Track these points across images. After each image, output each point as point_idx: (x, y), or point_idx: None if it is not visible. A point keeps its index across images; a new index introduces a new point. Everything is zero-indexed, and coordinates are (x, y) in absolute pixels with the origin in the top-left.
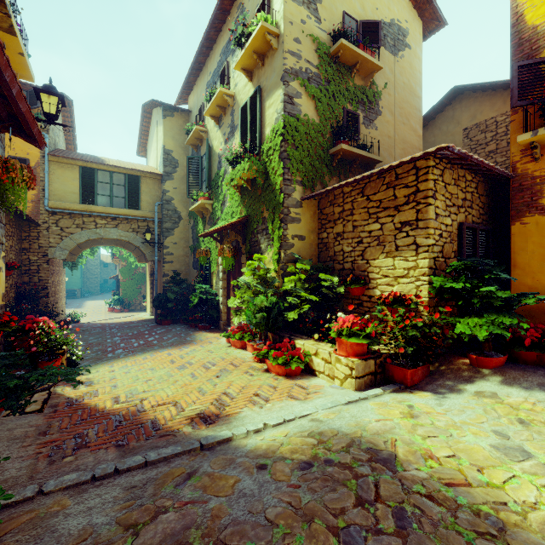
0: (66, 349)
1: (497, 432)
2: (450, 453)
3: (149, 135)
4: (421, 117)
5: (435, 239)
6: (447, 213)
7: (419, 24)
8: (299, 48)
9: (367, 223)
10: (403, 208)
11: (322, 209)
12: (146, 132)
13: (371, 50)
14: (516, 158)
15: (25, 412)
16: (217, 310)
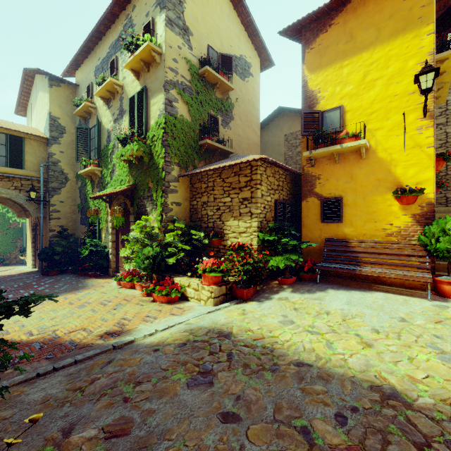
0: None
1: (283, 315)
2: (258, 327)
3: (30, 97)
4: (259, 123)
5: (261, 210)
6: (268, 194)
7: (258, 61)
8: (176, 66)
9: (223, 197)
10: (244, 189)
11: (193, 184)
12: (26, 93)
13: (227, 76)
14: (304, 164)
15: None
16: (106, 260)
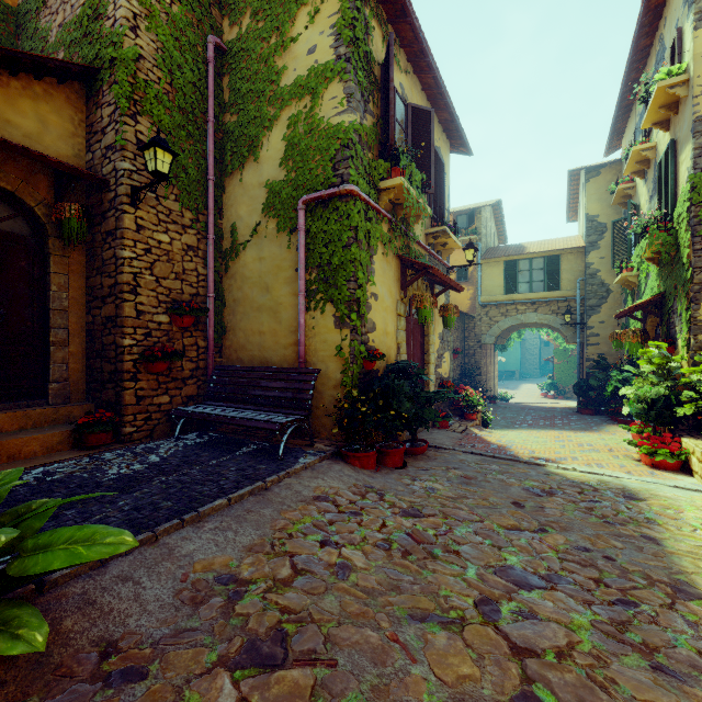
0: (481, 410)
1: None
2: (700, 516)
3: (578, 198)
4: None
5: None
6: None
7: None
8: None
9: None
10: None
11: None
12: (574, 195)
13: None
14: None
15: (454, 431)
16: None
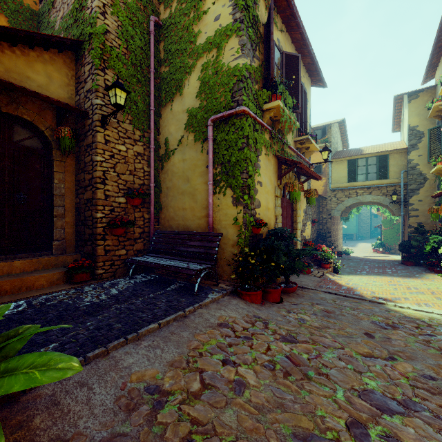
0: (333, 262)
1: None
2: None
3: (401, 115)
4: None
5: None
6: None
7: None
8: None
9: None
10: None
11: None
12: (398, 113)
13: None
14: None
15: (315, 276)
16: None
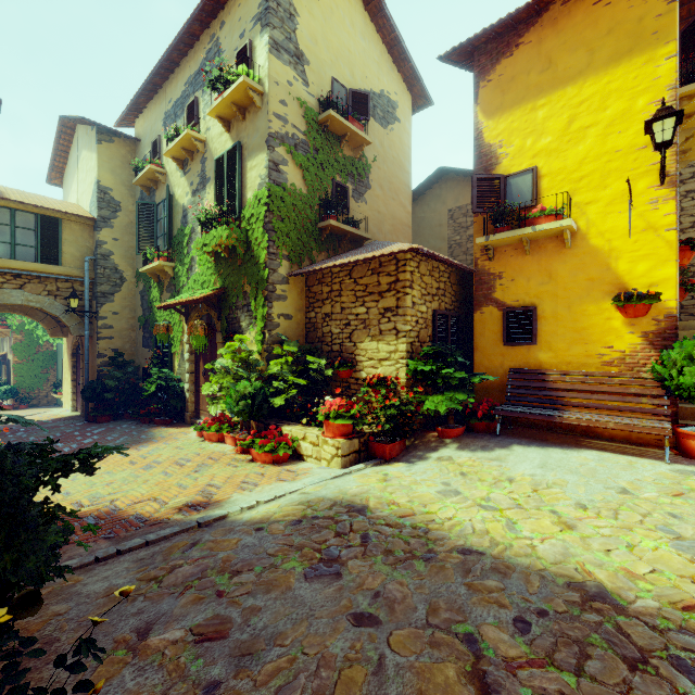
0: None
1: (444, 482)
2: (407, 499)
3: (69, 158)
4: (410, 193)
5: (412, 326)
6: (423, 301)
7: (408, 98)
8: (285, 112)
9: (354, 306)
10: (386, 294)
11: (310, 286)
12: (64, 153)
13: (360, 124)
14: (477, 255)
15: None
16: (181, 399)
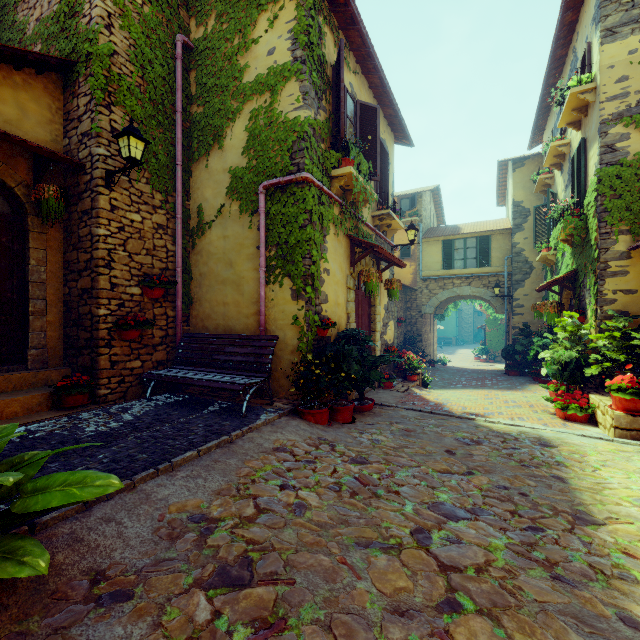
0: (421, 373)
1: None
2: (600, 459)
3: (506, 185)
4: None
5: None
6: None
7: None
8: (624, 86)
9: None
10: None
11: None
12: (503, 183)
13: None
14: None
15: (398, 391)
16: None
